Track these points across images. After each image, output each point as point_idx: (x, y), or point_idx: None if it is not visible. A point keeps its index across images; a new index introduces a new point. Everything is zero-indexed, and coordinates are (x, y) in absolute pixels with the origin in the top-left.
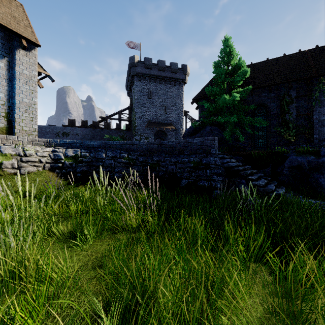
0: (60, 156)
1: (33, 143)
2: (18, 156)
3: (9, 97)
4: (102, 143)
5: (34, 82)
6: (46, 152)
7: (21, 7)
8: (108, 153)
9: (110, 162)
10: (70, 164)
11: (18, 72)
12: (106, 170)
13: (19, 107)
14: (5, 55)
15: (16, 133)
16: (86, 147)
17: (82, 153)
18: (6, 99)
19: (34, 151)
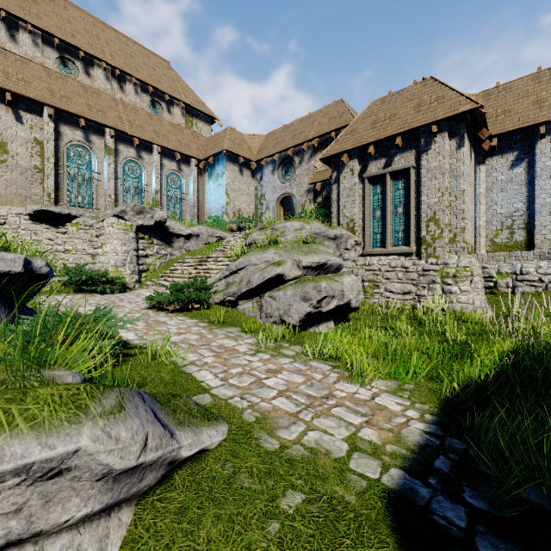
0: None
1: (541, 258)
2: (514, 274)
3: (529, 204)
4: None
5: None
6: None
7: None
8: None
9: None
10: None
11: (538, 169)
12: None
13: (540, 212)
14: (524, 157)
15: (536, 245)
16: None
17: None
18: (525, 207)
19: (535, 268)
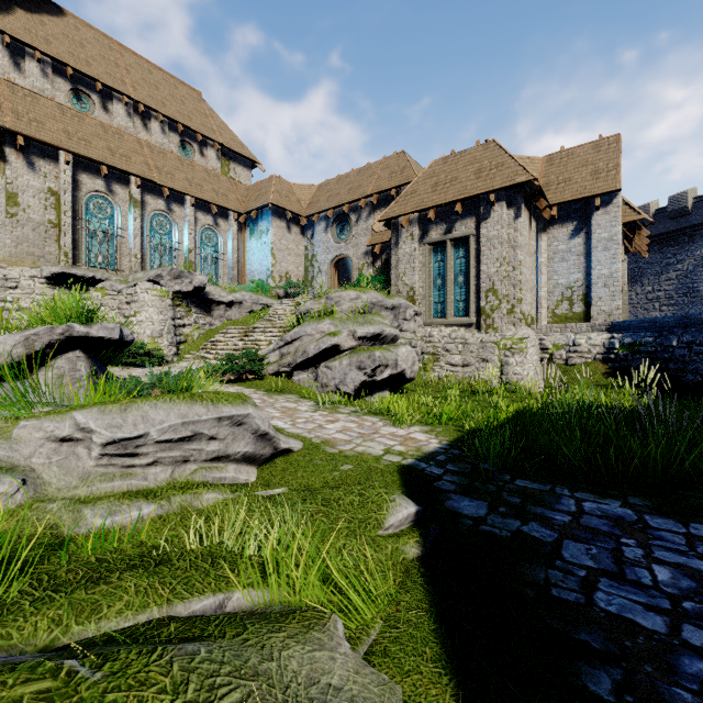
0: (614, 344)
1: (593, 329)
2: (567, 346)
3: (586, 275)
4: (682, 318)
5: (615, 242)
6: (601, 339)
7: (614, 142)
8: (683, 336)
9: (681, 353)
10: (625, 355)
11: (594, 241)
12: (675, 368)
13: (596, 284)
14: (582, 228)
15: (592, 317)
16: (657, 328)
17: (642, 339)
18: (584, 279)
19: (586, 339)
